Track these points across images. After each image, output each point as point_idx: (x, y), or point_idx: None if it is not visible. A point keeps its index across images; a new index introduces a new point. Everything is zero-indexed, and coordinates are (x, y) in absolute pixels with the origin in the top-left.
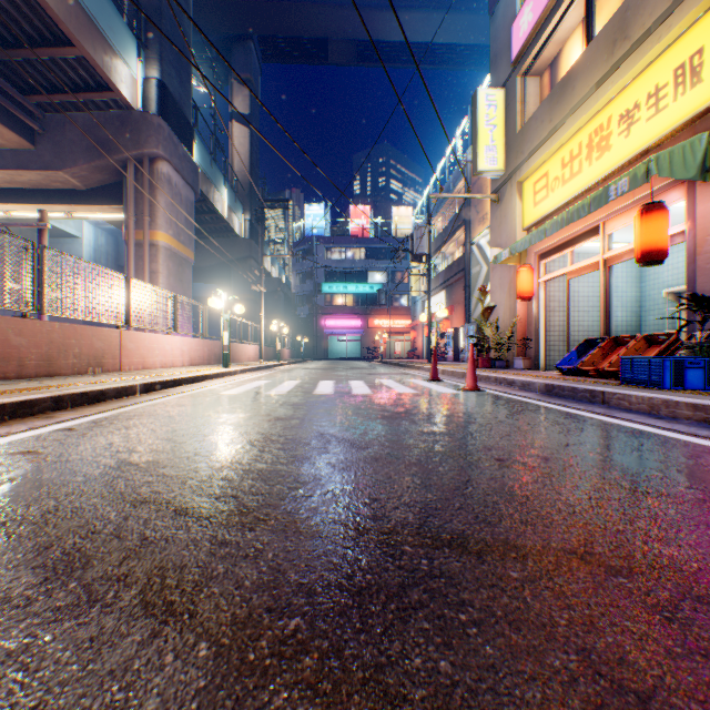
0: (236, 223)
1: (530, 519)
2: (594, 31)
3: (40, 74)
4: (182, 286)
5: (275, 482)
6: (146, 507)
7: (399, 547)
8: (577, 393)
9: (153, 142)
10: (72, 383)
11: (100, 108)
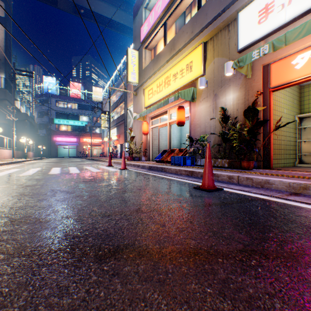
0: None
1: (128, 205)
2: (167, 42)
3: None
4: None
5: (29, 209)
6: None
7: (82, 219)
8: (158, 168)
9: None
10: None
11: None
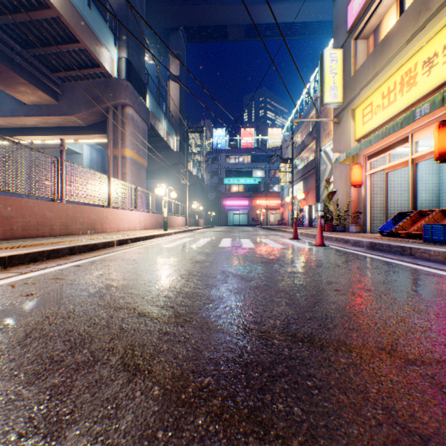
0: (171, 142)
1: (355, 327)
2: (404, 6)
3: (61, 60)
4: (140, 182)
5: (195, 299)
6: (122, 311)
7: (270, 340)
8: (392, 248)
9: (123, 96)
10: (79, 239)
11: (93, 77)
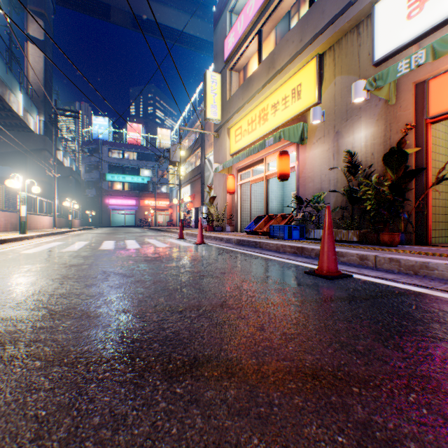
0: (32, 122)
1: (208, 296)
2: (262, 58)
3: None
4: None
5: (73, 297)
6: None
7: (145, 314)
8: (250, 243)
9: None
10: None
11: None
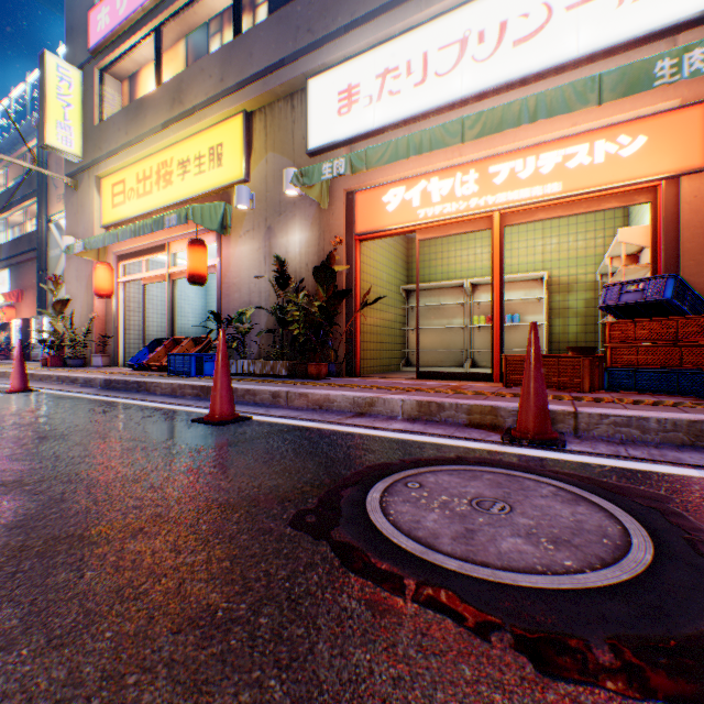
0: None
1: None
2: (166, 78)
3: None
4: None
5: None
6: None
7: None
8: (131, 385)
9: None
10: None
11: None
